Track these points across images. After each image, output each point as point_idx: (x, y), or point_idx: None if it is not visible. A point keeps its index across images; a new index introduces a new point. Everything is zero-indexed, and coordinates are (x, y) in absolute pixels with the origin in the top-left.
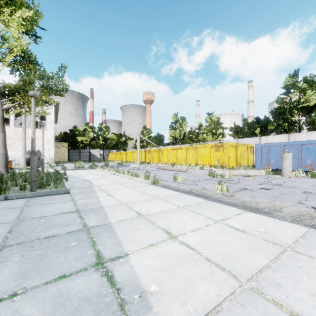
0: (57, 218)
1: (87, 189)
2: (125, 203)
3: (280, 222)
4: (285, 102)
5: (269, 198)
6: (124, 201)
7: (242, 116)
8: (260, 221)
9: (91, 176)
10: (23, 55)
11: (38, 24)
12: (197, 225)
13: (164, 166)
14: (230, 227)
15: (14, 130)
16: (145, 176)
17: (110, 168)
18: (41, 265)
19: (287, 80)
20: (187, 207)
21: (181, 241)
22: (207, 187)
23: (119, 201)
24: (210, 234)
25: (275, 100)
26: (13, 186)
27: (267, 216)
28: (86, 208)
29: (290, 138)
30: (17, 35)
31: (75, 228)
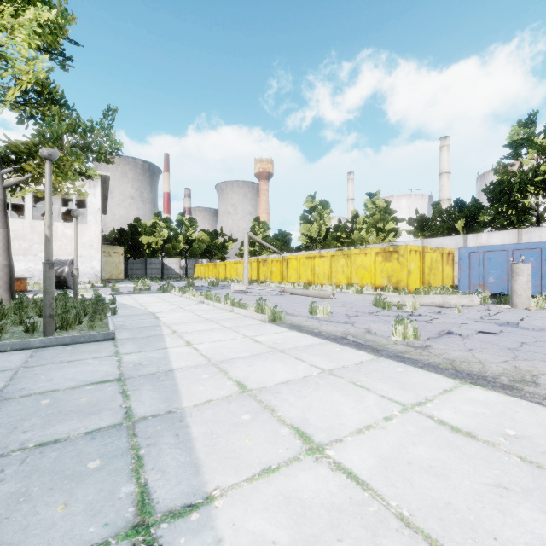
0: (76, 397)
1: (149, 331)
2: (217, 362)
3: (544, 411)
4: (511, 173)
5: (503, 352)
6: (215, 357)
7: (429, 199)
8: (500, 409)
9: (159, 306)
10: (41, 89)
11: (66, 35)
12: (365, 418)
13: (292, 287)
14: (438, 424)
15: (32, 224)
16: (258, 307)
17: (196, 290)
18: (2, 530)
19: (515, 131)
20: (341, 372)
21: (334, 461)
22: (375, 330)
23: (206, 358)
24: (398, 443)
25: (489, 171)
26: (15, 325)
27: (511, 396)
28: (138, 373)
29: (521, 236)
30: (27, 53)
31: (106, 422)
